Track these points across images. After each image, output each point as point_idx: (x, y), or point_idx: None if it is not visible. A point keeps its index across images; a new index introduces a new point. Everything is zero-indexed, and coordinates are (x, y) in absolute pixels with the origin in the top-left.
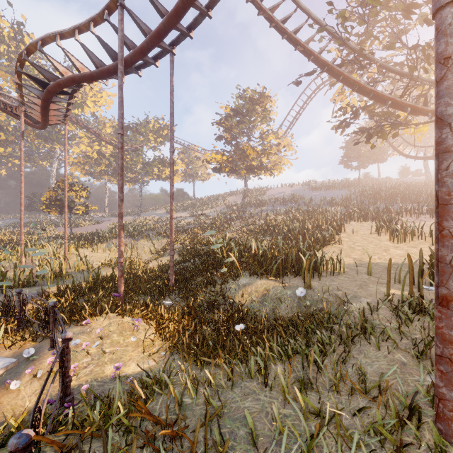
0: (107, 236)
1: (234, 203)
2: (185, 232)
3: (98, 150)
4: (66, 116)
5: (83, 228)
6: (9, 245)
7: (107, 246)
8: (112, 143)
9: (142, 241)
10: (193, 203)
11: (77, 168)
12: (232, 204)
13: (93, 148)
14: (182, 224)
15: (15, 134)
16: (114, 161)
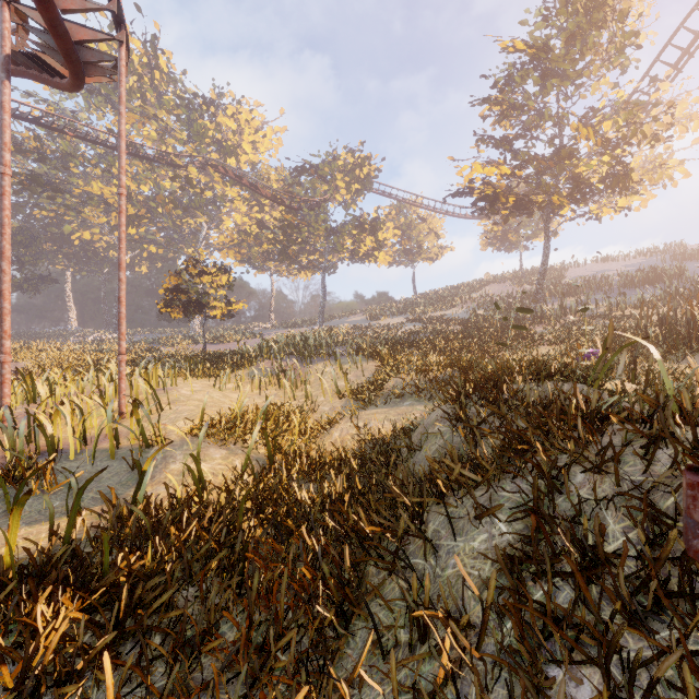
0: (252, 355)
1: (498, 296)
2: (415, 347)
3: (259, 219)
4: (116, 16)
5: (231, 344)
6: (94, 369)
7: (248, 375)
8: (277, 198)
9: (320, 366)
10: (413, 301)
11: (229, 251)
12: (494, 297)
13: (253, 222)
14: (401, 332)
15: (148, 205)
16: (279, 229)
